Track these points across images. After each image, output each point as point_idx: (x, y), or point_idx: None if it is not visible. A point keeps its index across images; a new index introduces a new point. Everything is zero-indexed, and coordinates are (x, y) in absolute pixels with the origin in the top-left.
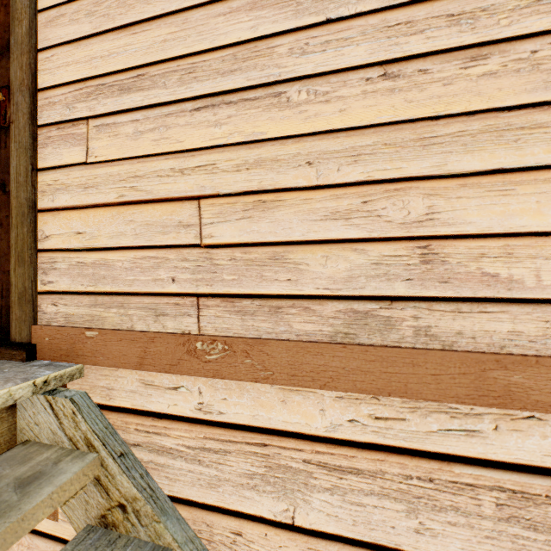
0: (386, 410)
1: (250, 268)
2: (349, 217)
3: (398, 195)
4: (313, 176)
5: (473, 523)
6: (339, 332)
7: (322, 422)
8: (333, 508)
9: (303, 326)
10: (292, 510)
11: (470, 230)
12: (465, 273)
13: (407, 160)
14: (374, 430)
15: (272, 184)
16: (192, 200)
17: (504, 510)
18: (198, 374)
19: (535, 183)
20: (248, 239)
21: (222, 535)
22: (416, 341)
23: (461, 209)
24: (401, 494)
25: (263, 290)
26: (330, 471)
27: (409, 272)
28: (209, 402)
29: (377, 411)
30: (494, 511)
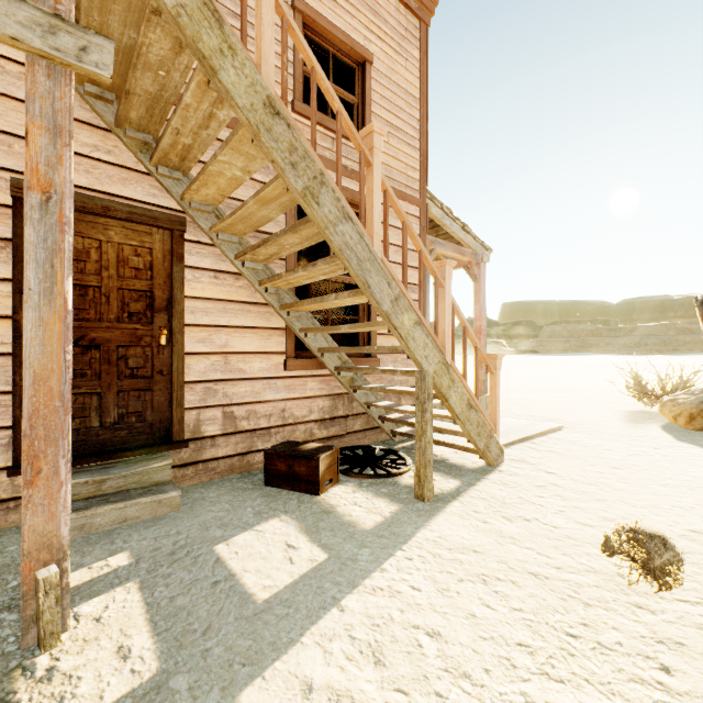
0: None
1: None
2: None
3: None
4: None
5: None
6: None
7: None
8: None
9: None
10: None
11: None
12: None
13: None
14: None
15: None
16: None
17: None
18: None
19: None
20: None
21: None
22: None
23: None
24: None
25: None
26: None
27: None
28: None
29: None
30: None
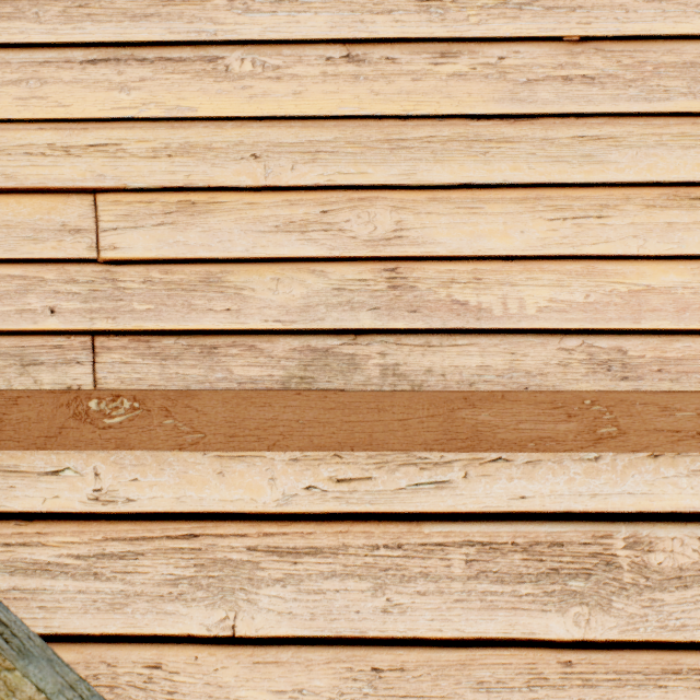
0: (350, 469)
1: (174, 293)
2: (306, 230)
3: (363, 205)
4: (261, 174)
5: (444, 588)
6: (294, 377)
7: (272, 494)
8: (286, 603)
9: (247, 371)
10: (232, 618)
11: (440, 251)
12: (435, 301)
13: (374, 164)
14: (336, 495)
15: (205, 180)
16: (84, 193)
17: (473, 566)
18: (92, 447)
19: (502, 203)
20: (170, 254)
21: (132, 673)
22: (383, 382)
23: (431, 227)
24: (367, 569)
25: (192, 324)
26: (282, 556)
27: (376, 300)
28: (111, 487)
29: (339, 471)
30: (464, 570)
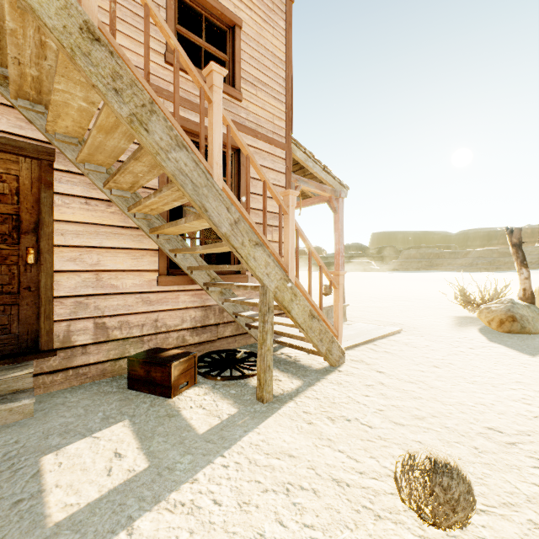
0: None
1: None
2: None
3: None
4: None
5: None
6: None
7: None
8: None
9: None
10: None
11: None
12: None
13: None
14: None
15: None
16: None
17: None
18: None
19: (121, 35)
20: None
21: None
22: None
23: None
24: None
25: None
26: None
27: None
28: None
29: None
30: None
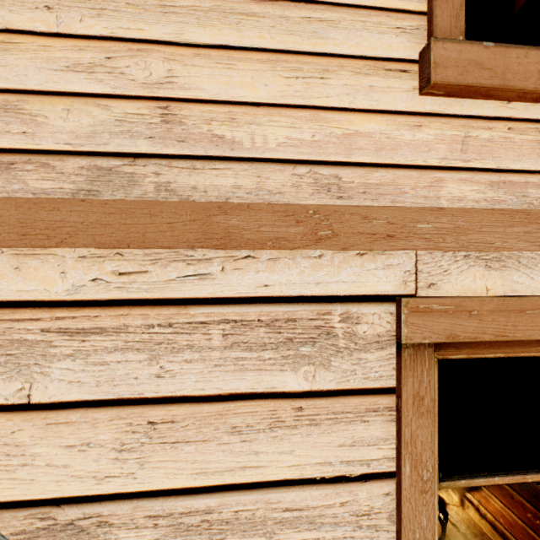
0: (130, 265)
1: None
2: (93, 71)
3: (141, 55)
4: (53, 23)
5: (206, 356)
6: (82, 190)
7: (63, 285)
8: (76, 374)
9: (41, 184)
10: (28, 388)
11: (203, 96)
12: (199, 134)
13: (150, 23)
14: (119, 286)
15: (3, 23)
16: None
17: (229, 339)
18: None
19: (251, 62)
20: None
21: None
22: (157, 196)
23: (195, 76)
24: (144, 344)
25: None
26: (72, 336)
27: (151, 131)
28: None
29: (121, 266)
30: (222, 342)
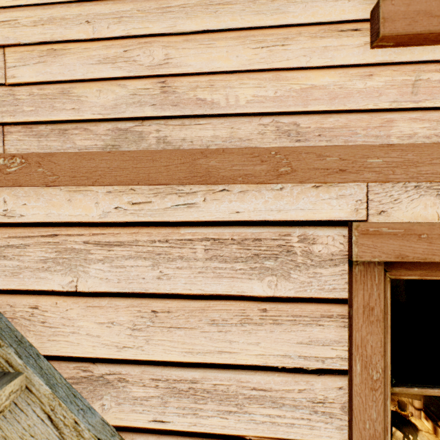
0: (140, 197)
1: (45, 101)
2: (116, 62)
3: (147, 46)
4: (91, 32)
5: (192, 265)
6: (109, 145)
7: (97, 212)
8: (105, 273)
9: (84, 143)
10: (76, 281)
11: (190, 70)
12: (187, 99)
13: (153, 22)
14: (132, 212)
15: (61, 37)
16: None
17: (209, 252)
18: (1, 185)
19: (225, 40)
20: (43, 79)
21: (23, 311)
22: (158, 147)
23: (185, 56)
24: (149, 254)
25: (54, 117)
26: (102, 247)
27: (154, 100)
28: (12, 208)
29: (134, 198)
30: (204, 255)
